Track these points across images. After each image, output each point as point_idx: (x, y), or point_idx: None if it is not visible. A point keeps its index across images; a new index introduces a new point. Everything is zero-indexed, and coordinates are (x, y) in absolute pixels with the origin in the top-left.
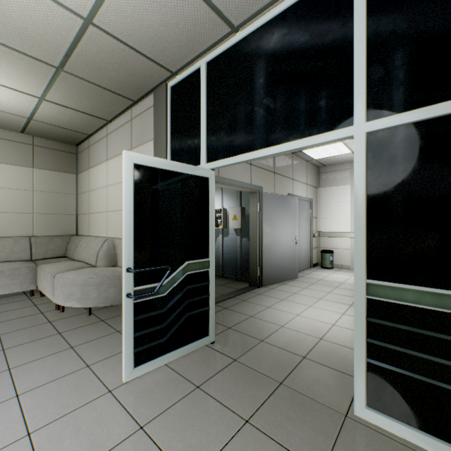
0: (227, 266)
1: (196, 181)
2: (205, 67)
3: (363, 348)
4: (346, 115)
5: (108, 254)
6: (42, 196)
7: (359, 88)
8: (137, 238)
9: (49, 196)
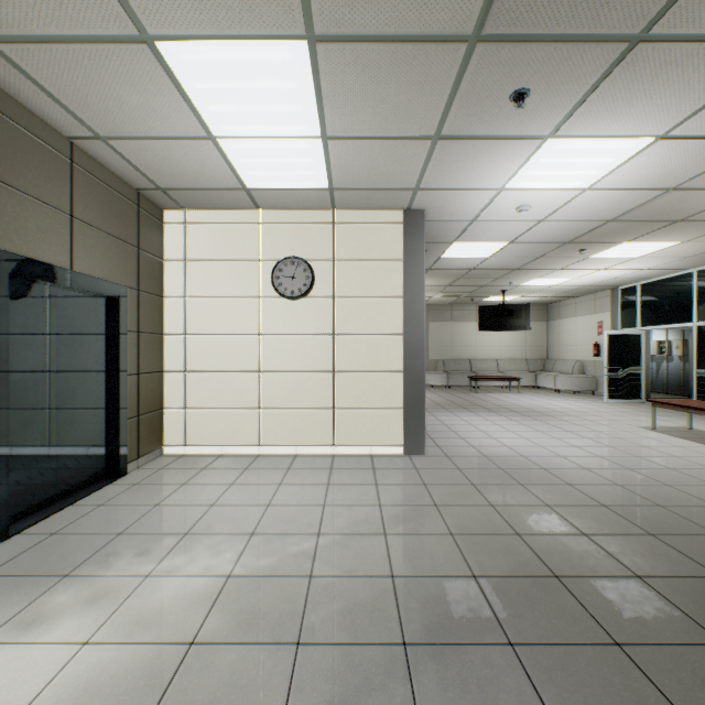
0: (671, 385)
1: (633, 336)
2: (638, 286)
3: (694, 391)
4: (691, 318)
5: (579, 368)
6: (530, 337)
7: (693, 312)
8: (608, 358)
9: (533, 336)
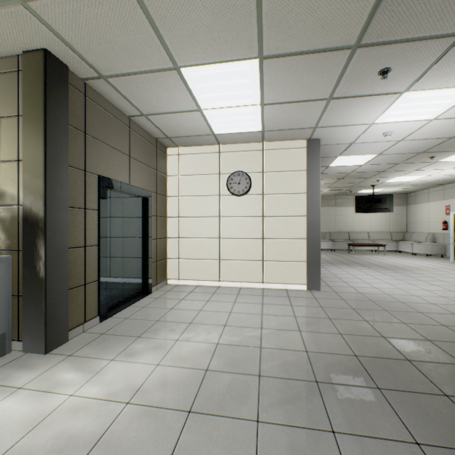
0: None
1: None
2: None
3: None
4: None
5: (431, 238)
6: (393, 217)
7: None
8: (453, 231)
9: (395, 216)
